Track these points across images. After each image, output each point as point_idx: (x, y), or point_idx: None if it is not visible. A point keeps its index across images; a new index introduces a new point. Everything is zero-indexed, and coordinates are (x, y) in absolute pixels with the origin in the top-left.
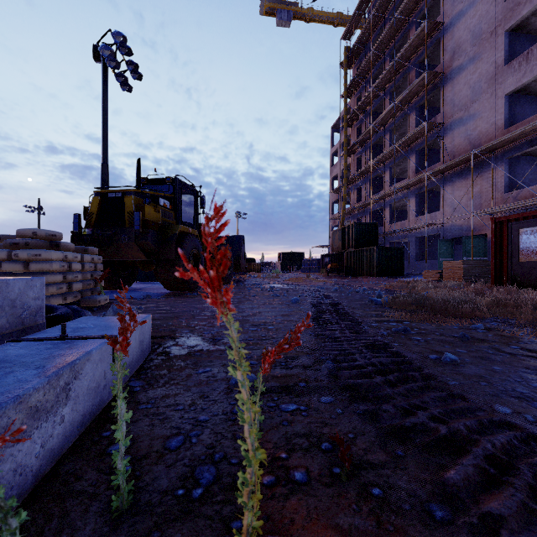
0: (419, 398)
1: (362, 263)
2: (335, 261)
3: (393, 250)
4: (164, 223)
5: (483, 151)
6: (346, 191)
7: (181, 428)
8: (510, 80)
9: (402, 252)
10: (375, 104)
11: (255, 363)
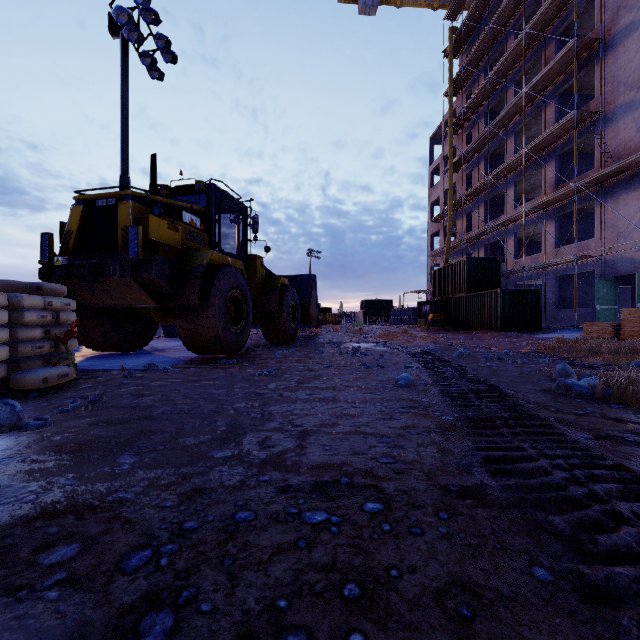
0: None
1: (479, 313)
2: (437, 310)
3: (524, 294)
4: (190, 250)
5: None
6: (451, 218)
7: None
8: None
9: (538, 298)
10: (492, 99)
11: None
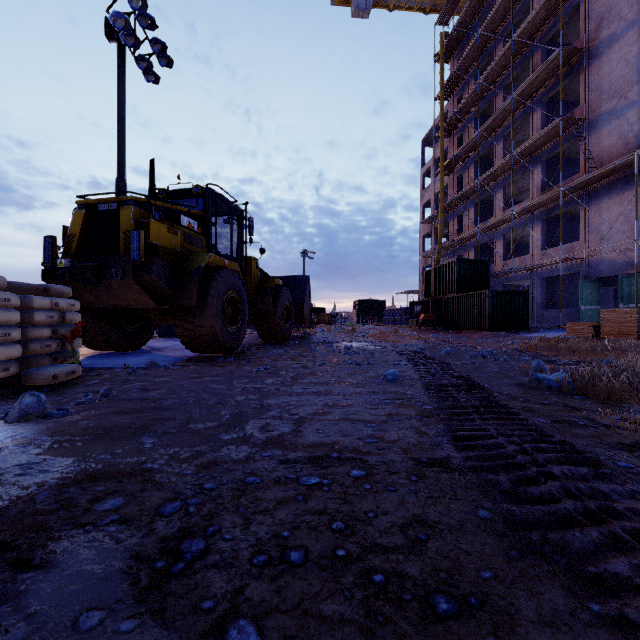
0: None
1: (468, 313)
2: (428, 310)
3: (512, 295)
4: (188, 252)
5: None
6: (442, 220)
7: None
8: None
9: (525, 298)
10: (482, 104)
11: None
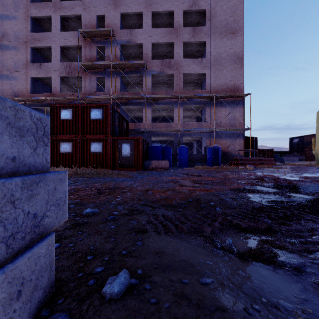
0: None
1: None
2: None
3: None
4: None
5: (20, 100)
6: None
7: None
8: (33, 71)
9: None
10: None
11: None
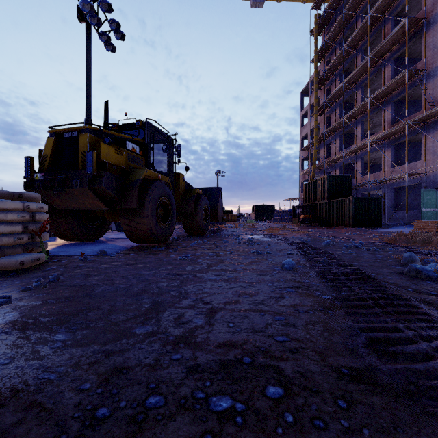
0: None
1: (336, 214)
2: (306, 212)
3: (369, 200)
4: (132, 169)
5: None
6: (316, 147)
7: None
8: None
9: (379, 203)
10: (346, 64)
11: None
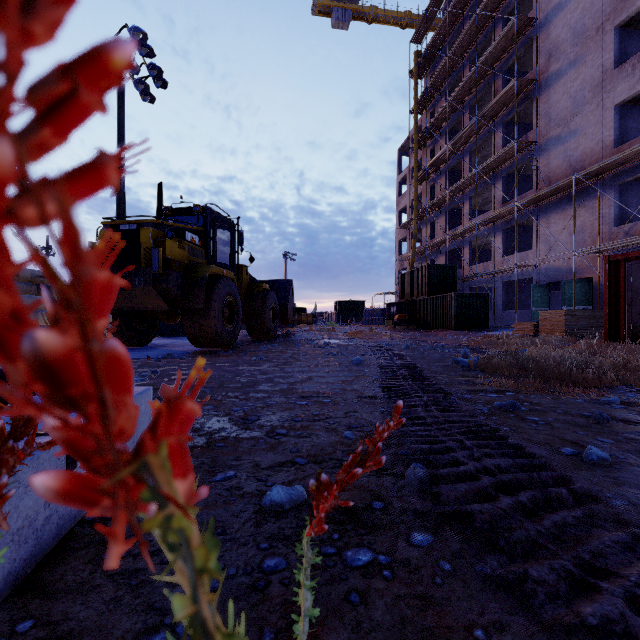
0: (585, 546)
1: (437, 314)
2: (403, 311)
3: (474, 297)
4: (192, 263)
5: (588, 175)
6: (416, 226)
7: (166, 610)
8: (621, 87)
9: (486, 300)
10: (452, 120)
11: (303, 462)
